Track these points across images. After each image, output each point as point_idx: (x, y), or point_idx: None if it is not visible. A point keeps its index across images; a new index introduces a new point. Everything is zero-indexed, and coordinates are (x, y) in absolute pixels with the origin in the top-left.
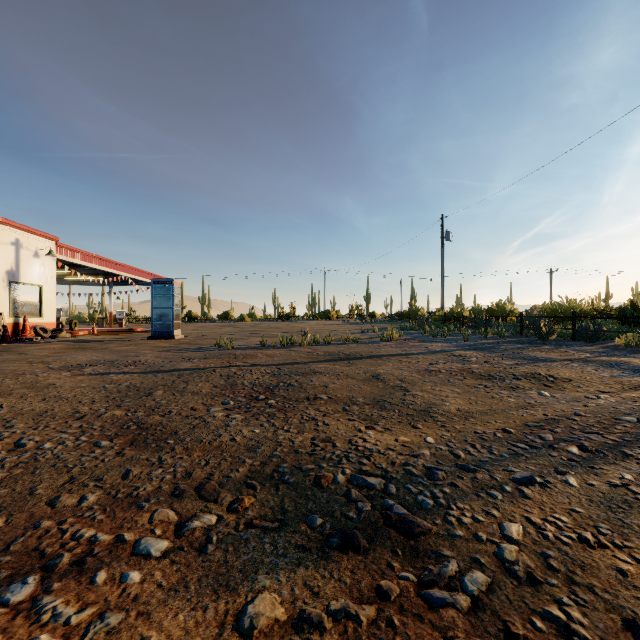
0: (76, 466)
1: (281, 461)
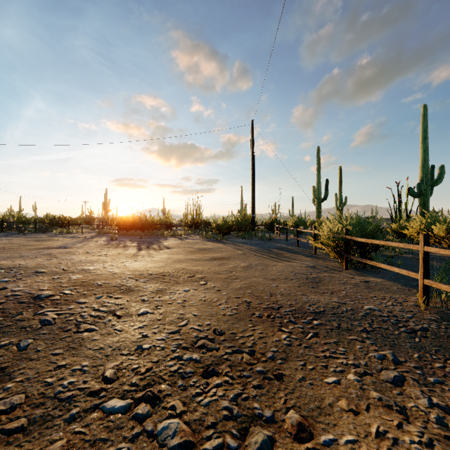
0: (3, 252)
1: (38, 248)
